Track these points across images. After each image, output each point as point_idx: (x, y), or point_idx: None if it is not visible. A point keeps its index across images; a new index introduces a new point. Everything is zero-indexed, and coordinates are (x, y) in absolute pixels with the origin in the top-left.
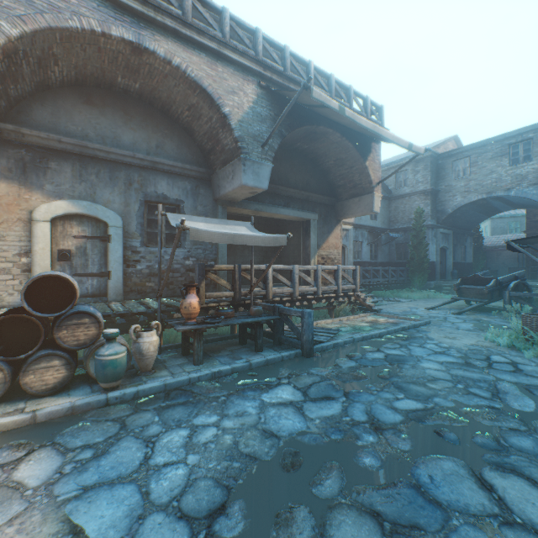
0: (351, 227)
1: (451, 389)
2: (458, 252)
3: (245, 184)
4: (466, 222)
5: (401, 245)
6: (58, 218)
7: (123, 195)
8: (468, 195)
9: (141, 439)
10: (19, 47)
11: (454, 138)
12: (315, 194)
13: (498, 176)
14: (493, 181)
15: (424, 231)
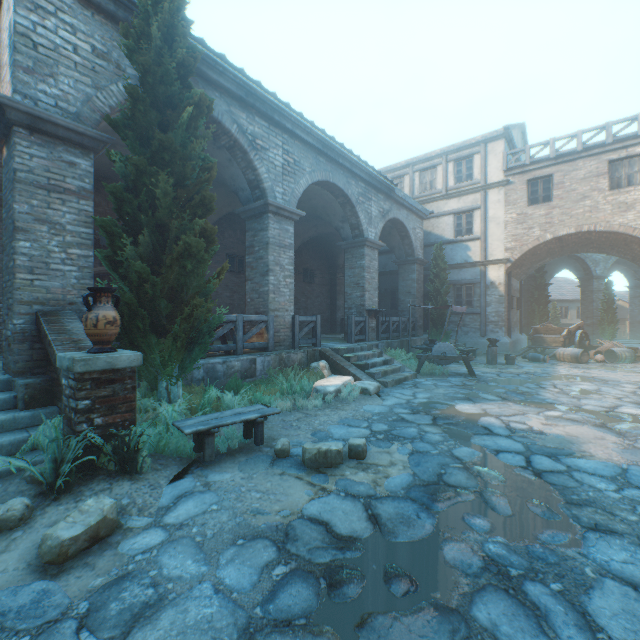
0: None
1: None
2: None
3: None
4: None
5: None
6: None
7: None
8: None
9: None
10: None
11: None
12: None
13: None
14: None
15: None
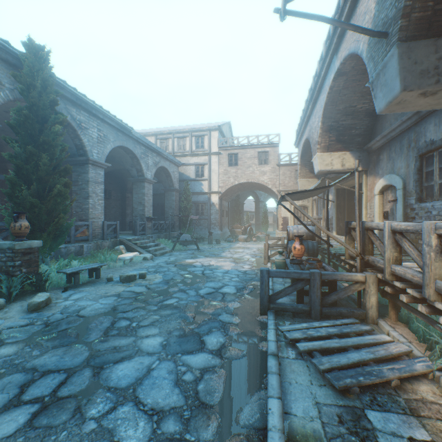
0: None
1: (143, 317)
2: None
3: (378, 112)
4: None
5: None
6: (384, 191)
7: (406, 158)
8: None
9: (239, 274)
10: (328, 124)
11: None
12: None
13: None
14: None
15: None
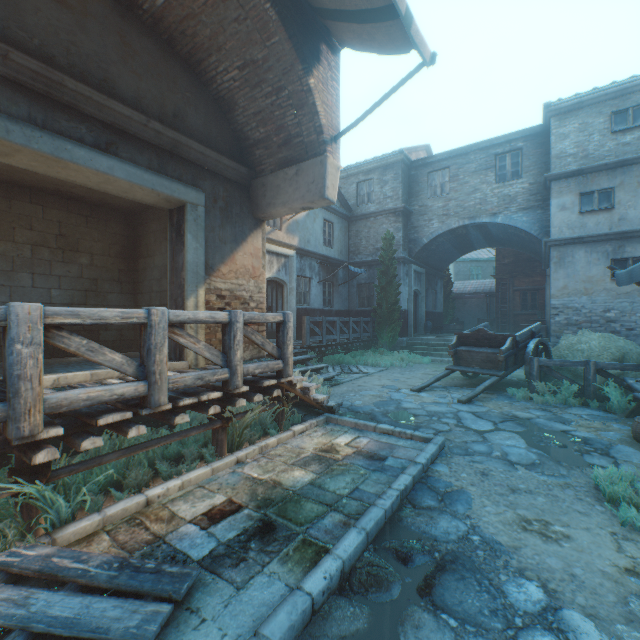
0: (294, 252)
1: None
2: (430, 298)
3: None
4: (440, 259)
5: (364, 285)
6: None
7: None
8: (448, 220)
9: None
10: None
11: (426, 148)
12: (197, 143)
13: (483, 195)
14: (477, 202)
15: (396, 266)
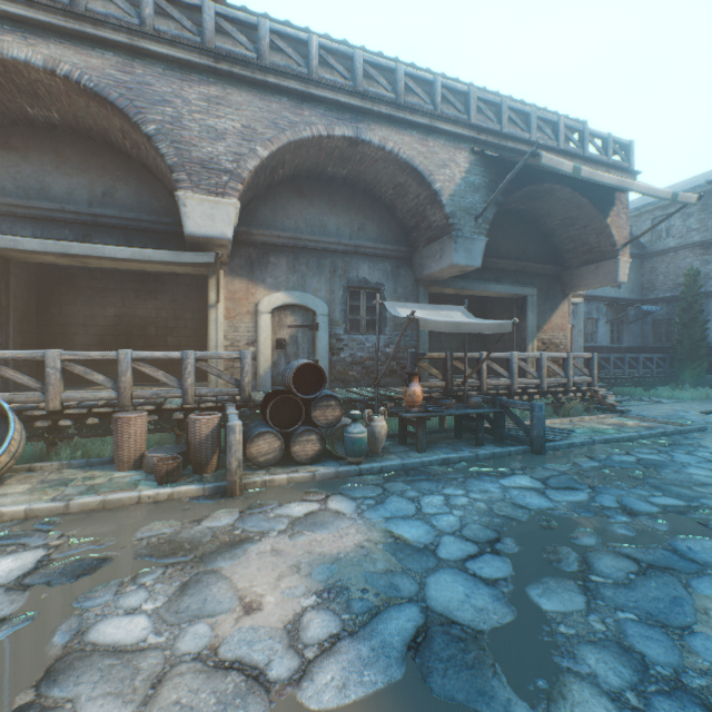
0: (581, 300)
1: None
2: None
3: (455, 264)
4: None
5: (661, 322)
6: (275, 309)
7: (329, 283)
8: None
9: (405, 498)
10: (265, 164)
11: None
12: (534, 264)
13: None
14: None
15: (701, 302)
